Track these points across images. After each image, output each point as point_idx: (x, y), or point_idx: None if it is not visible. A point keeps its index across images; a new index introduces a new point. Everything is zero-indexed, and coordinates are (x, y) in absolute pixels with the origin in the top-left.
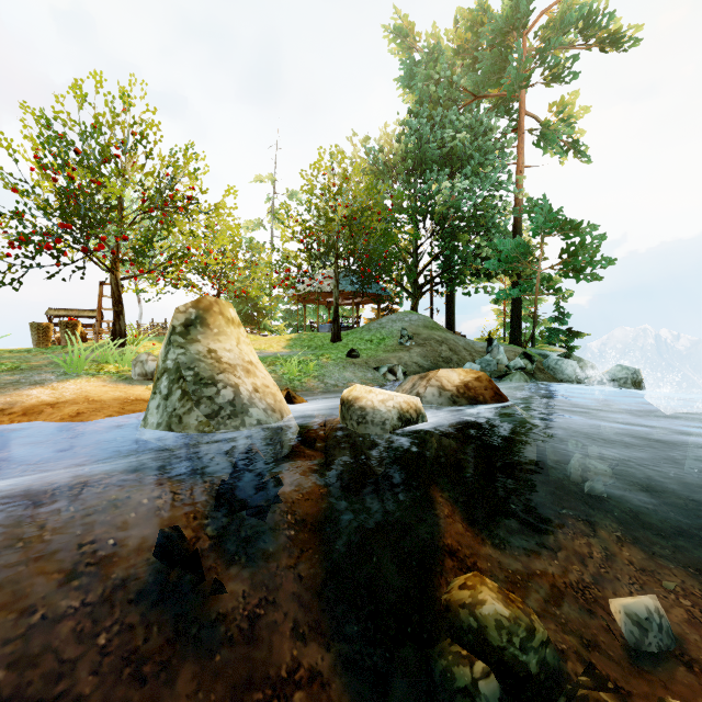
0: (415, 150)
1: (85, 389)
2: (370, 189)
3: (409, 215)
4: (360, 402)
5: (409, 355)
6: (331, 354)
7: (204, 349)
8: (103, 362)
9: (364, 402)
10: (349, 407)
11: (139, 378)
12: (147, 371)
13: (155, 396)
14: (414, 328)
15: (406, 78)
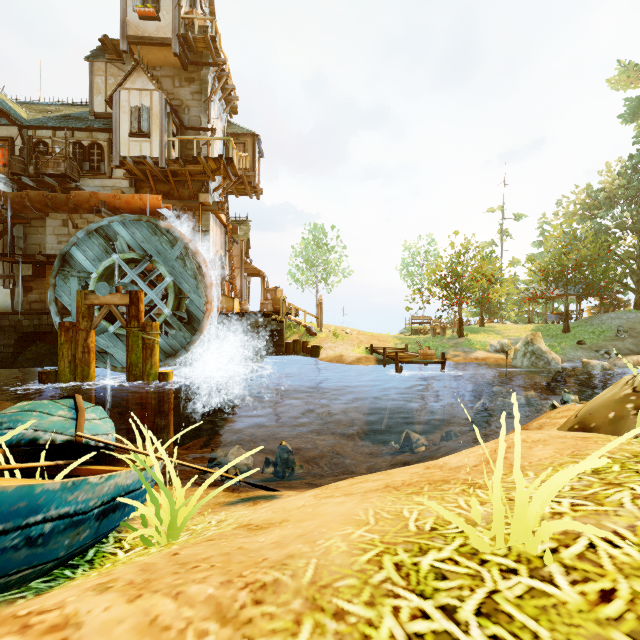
0: (636, 186)
1: (485, 354)
2: (592, 252)
3: (631, 231)
4: (589, 363)
5: (622, 344)
6: (566, 342)
7: (537, 347)
8: (470, 344)
9: (591, 363)
10: (586, 364)
11: (493, 351)
12: (496, 349)
13: (525, 358)
14: (630, 324)
15: (629, 118)
